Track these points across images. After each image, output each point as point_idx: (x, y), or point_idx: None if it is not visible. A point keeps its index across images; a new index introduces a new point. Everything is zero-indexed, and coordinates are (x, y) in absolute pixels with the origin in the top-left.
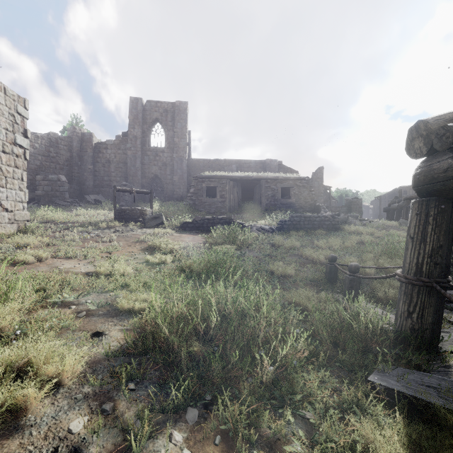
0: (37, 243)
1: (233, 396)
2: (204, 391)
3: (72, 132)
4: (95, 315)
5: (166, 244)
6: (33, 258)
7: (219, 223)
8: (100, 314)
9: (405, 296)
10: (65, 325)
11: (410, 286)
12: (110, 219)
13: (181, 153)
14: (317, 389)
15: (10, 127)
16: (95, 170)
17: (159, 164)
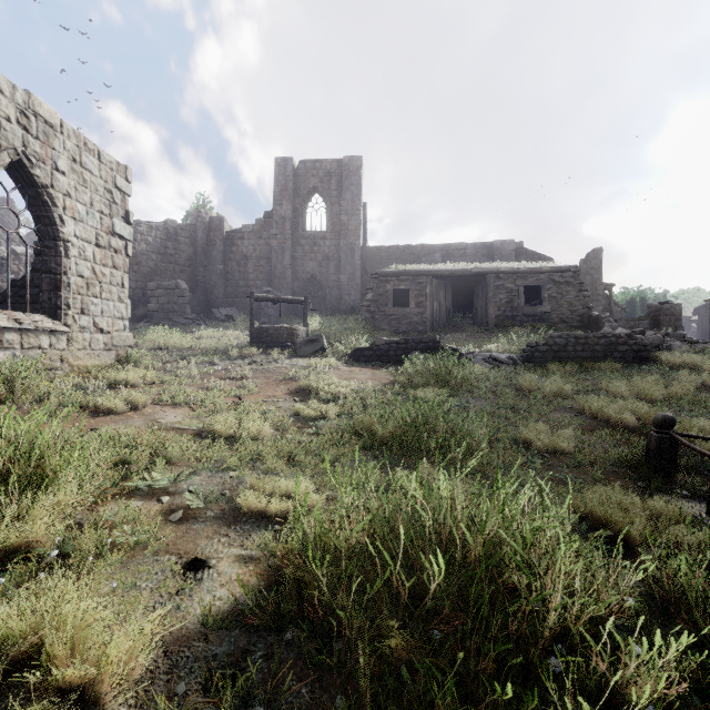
0: (138, 381)
1: None
2: None
3: (196, 218)
4: (199, 518)
5: (328, 384)
6: (124, 405)
7: (415, 349)
8: (208, 517)
9: None
10: (143, 538)
11: None
12: (244, 343)
13: (352, 239)
14: None
15: (106, 209)
16: (226, 271)
17: (318, 258)
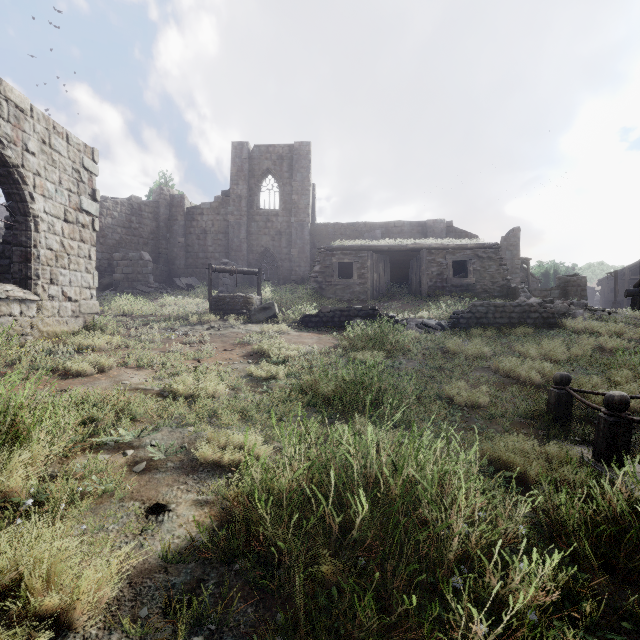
0: (104, 345)
1: None
2: None
3: (159, 195)
4: (161, 469)
5: (279, 348)
6: (92, 368)
7: (357, 316)
8: (169, 468)
9: None
10: (110, 487)
11: None
12: (203, 310)
13: (302, 217)
14: None
15: (74, 188)
16: (187, 244)
17: (271, 233)
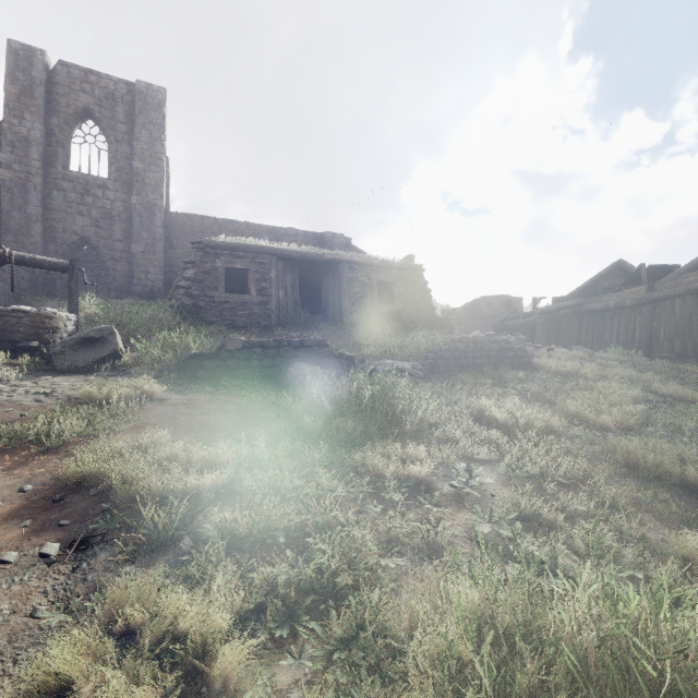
0: None
1: None
2: None
3: None
4: None
5: (157, 461)
6: None
7: (293, 356)
8: None
9: None
10: None
11: None
12: None
13: (150, 197)
14: None
15: None
16: None
17: (94, 214)
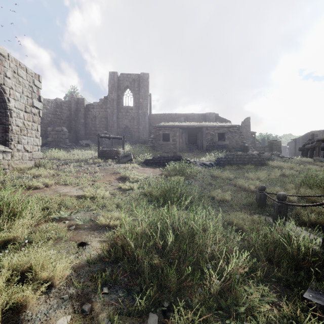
0: (46, 174)
1: (186, 303)
2: (162, 299)
3: (71, 98)
4: (82, 228)
5: (134, 175)
6: (42, 185)
7: (171, 160)
8: (85, 228)
9: None
10: (60, 236)
11: None
12: (95, 157)
13: (144, 110)
14: (258, 302)
15: (29, 95)
16: (86, 123)
17: (129, 118)
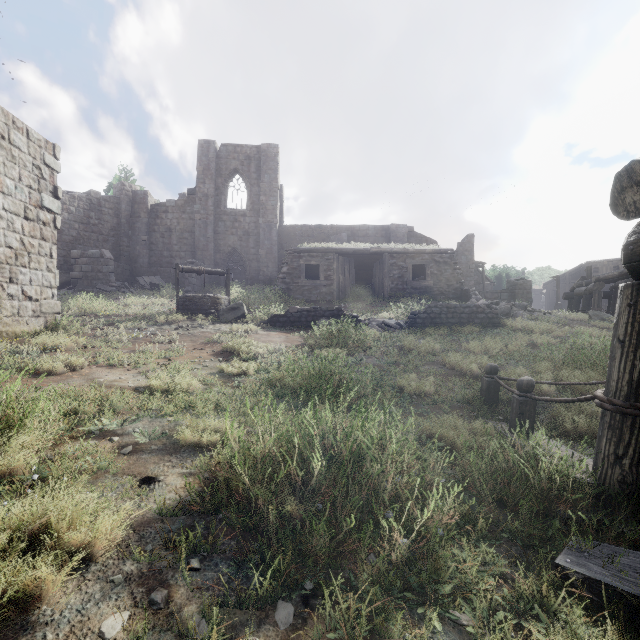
0: (71, 345)
1: (346, 583)
2: (302, 576)
3: (120, 190)
4: (146, 451)
5: (248, 346)
6: (64, 367)
7: (323, 316)
8: (153, 450)
9: (610, 431)
10: (103, 465)
11: (619, 416)
12: (170, 310)
13: (270, 218)
14: (476, 576)
15: (34, 184)
16: (151, 242)
17: (239, 233)
